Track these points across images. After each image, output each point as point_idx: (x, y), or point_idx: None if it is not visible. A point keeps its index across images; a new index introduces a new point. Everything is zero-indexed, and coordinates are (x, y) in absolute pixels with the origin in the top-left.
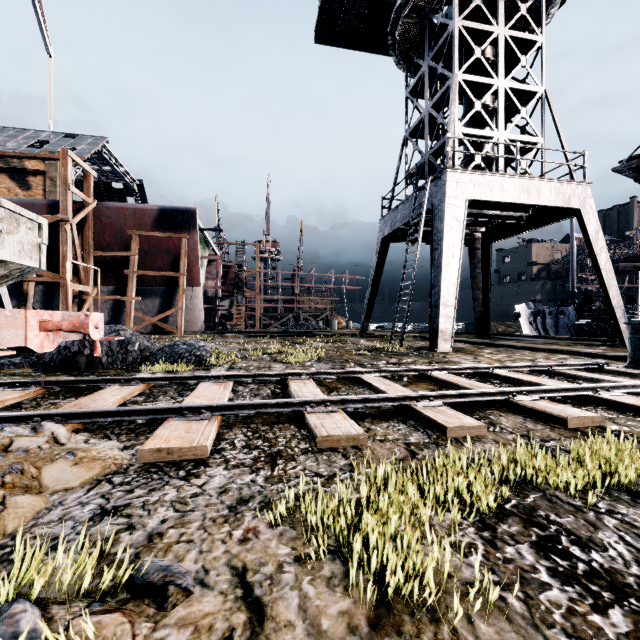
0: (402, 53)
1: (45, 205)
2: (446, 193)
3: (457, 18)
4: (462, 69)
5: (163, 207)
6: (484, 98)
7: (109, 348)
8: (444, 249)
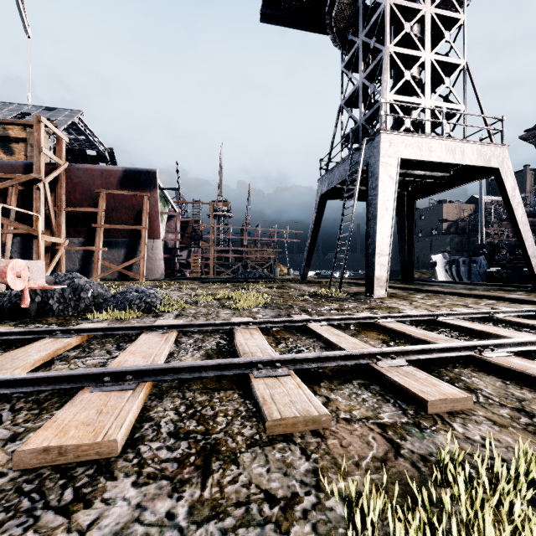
0: (338, 32)
1: (22, 166)
2: (380, 152)
3: None
4: (393, 42)
5: (127, 168)
6: (413, 69)
7: (61, 295)
8: (379, 203)
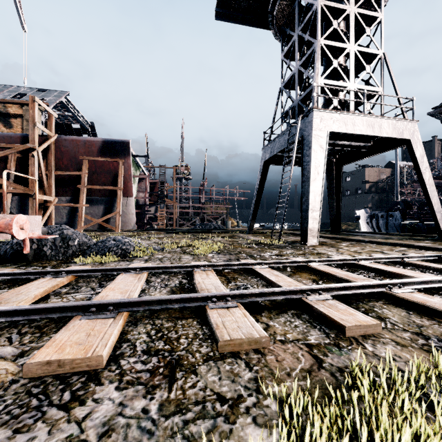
0: (278, 27)
1: (19, 137)
2: (313, 127)
3: None
4: (324, 36)
5: (105, 139)
6: (340, 58)
7: (53, 243)
8: (312, 168)
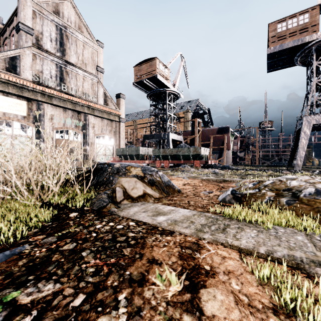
0: (304, 64)
1: (190, 132)
2: (303, 123)
3: (315, 62)
4: (317, 78)
5: (219, 127)
6: None
7: (214, 165)
8: (300, 141)
